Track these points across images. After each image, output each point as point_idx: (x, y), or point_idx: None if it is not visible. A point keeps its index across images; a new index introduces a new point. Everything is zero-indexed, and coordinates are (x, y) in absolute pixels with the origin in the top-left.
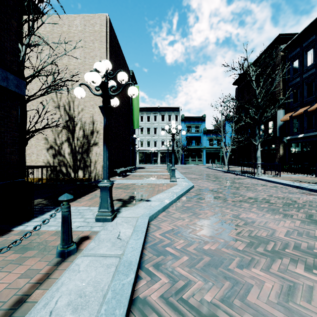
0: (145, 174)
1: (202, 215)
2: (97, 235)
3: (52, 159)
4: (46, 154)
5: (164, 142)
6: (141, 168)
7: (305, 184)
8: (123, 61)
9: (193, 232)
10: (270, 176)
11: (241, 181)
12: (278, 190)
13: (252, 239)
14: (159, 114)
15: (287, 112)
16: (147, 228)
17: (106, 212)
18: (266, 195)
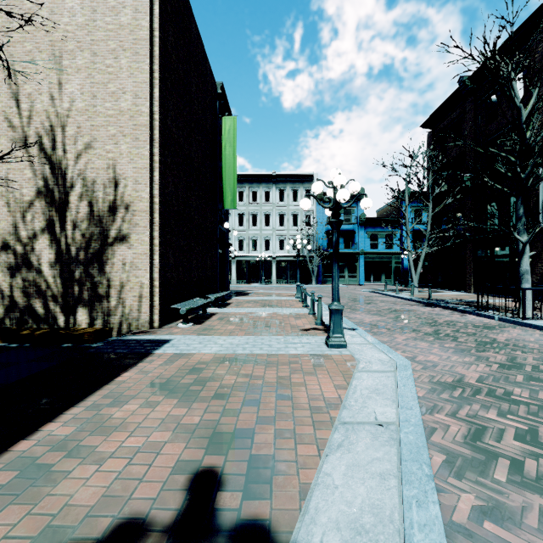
0: (251, 311)
1: None
2: None
3: (8, 278)
4: None
5: (284, 241)
6: (241, 293)
7: None
8: (200, 51)
9: None
10: None
11: (507, 336)
12: None
13: None
14: (274, 187)
15: None
16: None
17: None
18: None
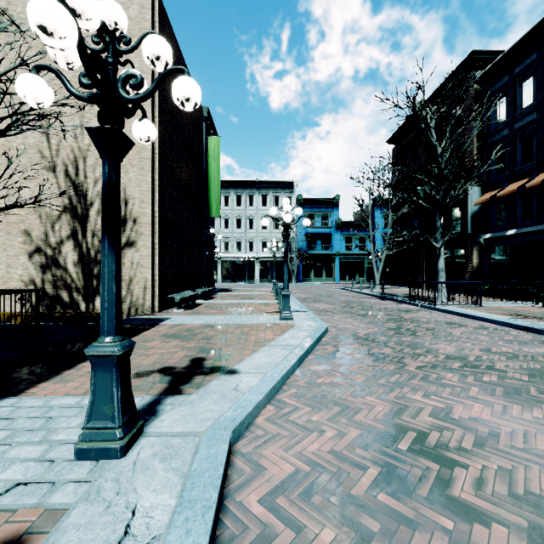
0: (231, 302)
1: (364, 412)
2: (53, 534)
3: (40, 274)
4: (28, 265)
5: (266, 243)
6: (226, 290)
7: (537, 321)
8: None
9: (356, 485)
10: (463, 306)
11: (414, 315)
12: (495, 337)
13: (529, 514)
14: (257, 193)
15: (486, 190)
16: (226, 473)
17: (107, 430)
18: (477, 349)
